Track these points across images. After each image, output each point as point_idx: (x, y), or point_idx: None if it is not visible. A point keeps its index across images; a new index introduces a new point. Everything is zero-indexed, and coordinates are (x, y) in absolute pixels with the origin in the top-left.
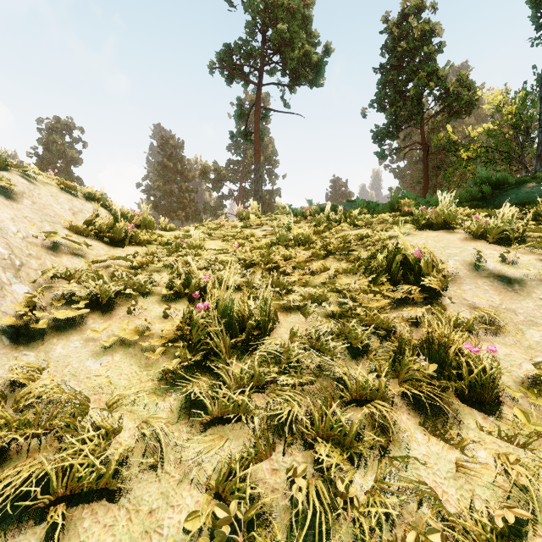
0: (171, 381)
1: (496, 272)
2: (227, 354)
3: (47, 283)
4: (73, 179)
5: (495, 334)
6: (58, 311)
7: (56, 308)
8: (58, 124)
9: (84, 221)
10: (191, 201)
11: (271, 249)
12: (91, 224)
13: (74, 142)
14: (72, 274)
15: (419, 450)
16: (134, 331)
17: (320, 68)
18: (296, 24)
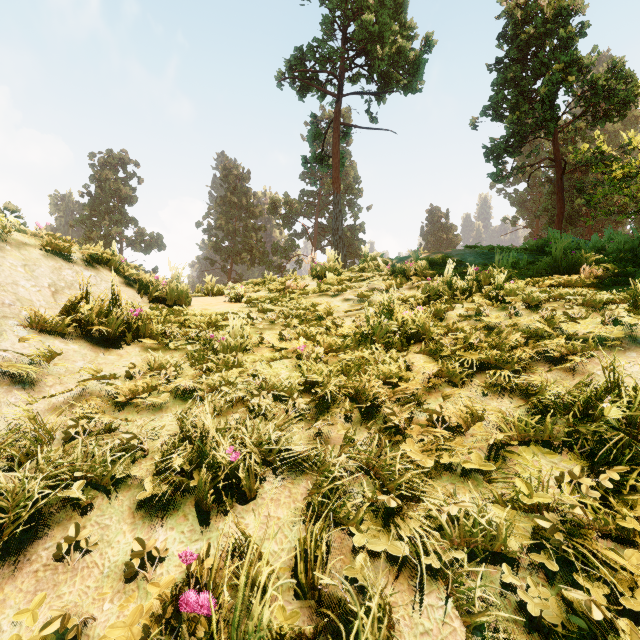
0: None
1: None
2: None
3: None
4: (127, 219)
5: None
6: None
7: None
8: (111, 159)
9: (63, 307)
10: (258, 242)
11: (360, 348)
12: (75, 312)
13: (129, 178)
14: None
15: None
16: (42, 639)
17: (418, 68)
18: (387, 12)
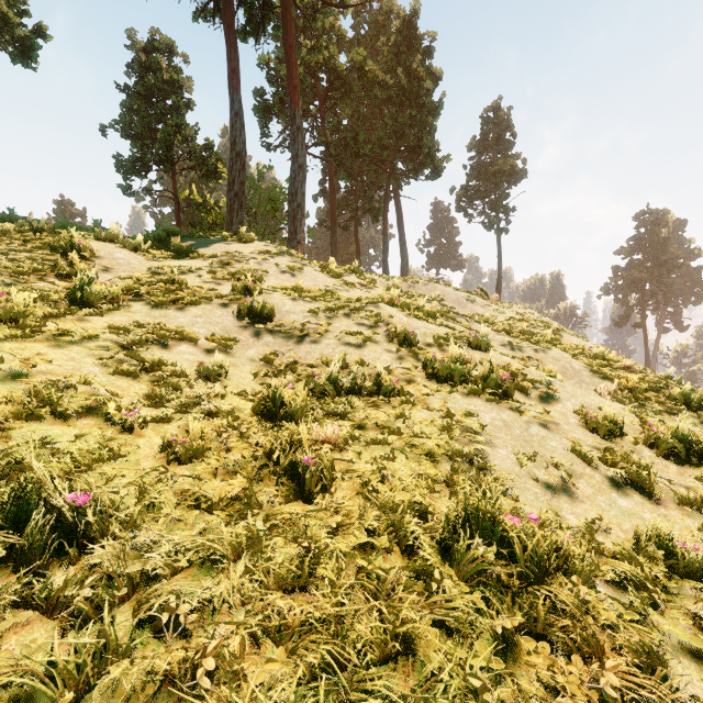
0: None
1: (121, 258)
2: None
3: None
4: None
5: (107, 273)
6: None
7: None
8: None
9: None
10: None
11: None
12: None
13: None
14: None
15: (56, 283)
16: None
17: (30, 48)
18: None
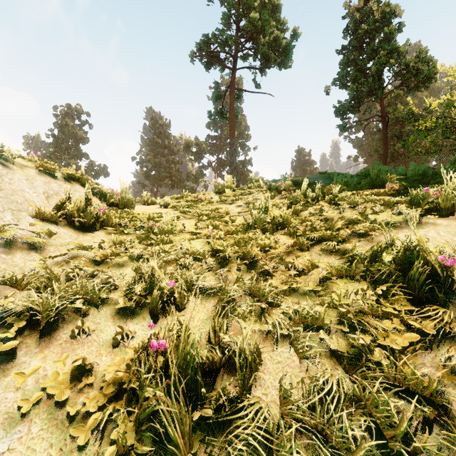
0: None
1: None
2: (186, 445)
3: None
4: (81, 154)
5: None
6: None
7: None
8: (69, 110)
9: (54, 206)
10: (177, 171)
11: (247, 232)
12: (62, 209)
13: (82, 124)
14: (17, 279)
15: None
16: (70, 372)
17: (288, 51)
18: (267, 12)
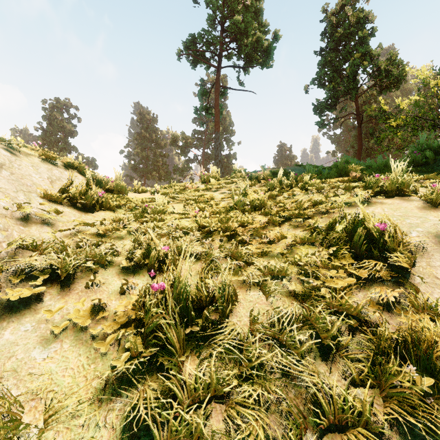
0: (117, 386)
1: None
2: (181, 348)
3: (9, 256)
4: (70, 147)
5: None
6: (13, 289)
7: (13, 284)
8: (58, 104)
9: (59, 189)
10: (164, 164)
11: (229, 213)
12: (66, 192)
13: (71, 118)
14: (36, 245)
15: None
16: (88, 310)
17: (270, 52)
18: (250, 15)
